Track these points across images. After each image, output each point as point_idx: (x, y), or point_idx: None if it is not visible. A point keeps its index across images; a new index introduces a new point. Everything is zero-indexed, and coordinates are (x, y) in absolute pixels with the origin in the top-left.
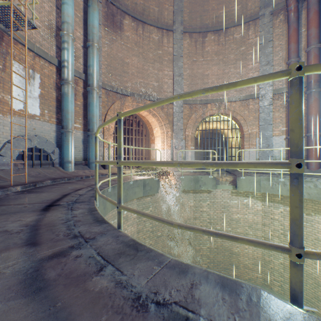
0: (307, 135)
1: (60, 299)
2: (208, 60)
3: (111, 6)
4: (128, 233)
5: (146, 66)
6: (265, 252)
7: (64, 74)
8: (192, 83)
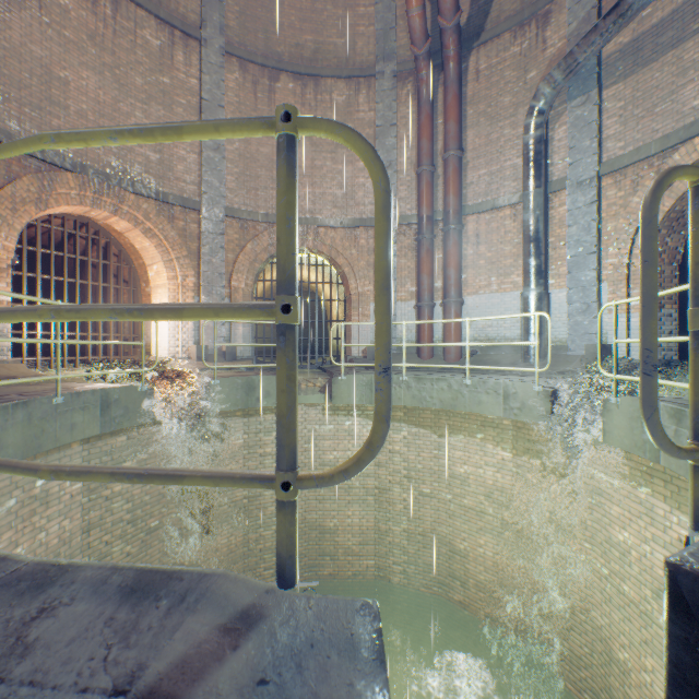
0: (445, 302)
1: None
2: None
3: None
4: (50, 540)
5: (125, 104)
6: (380, 516)
7: None
8: (248, 172)
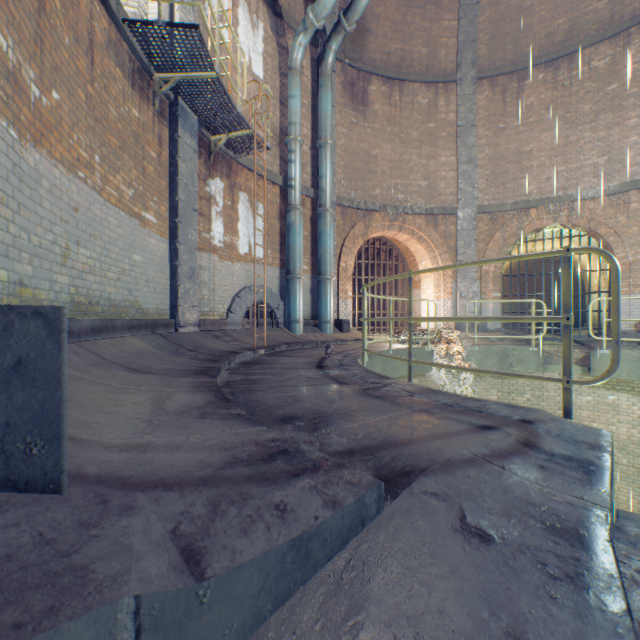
0: None
1: (395, 400)
2: (530, 124)
3: (348, 72)
4: None
5: (405, 155)
6: None
7: (291, 197)
8: (496, 171)
